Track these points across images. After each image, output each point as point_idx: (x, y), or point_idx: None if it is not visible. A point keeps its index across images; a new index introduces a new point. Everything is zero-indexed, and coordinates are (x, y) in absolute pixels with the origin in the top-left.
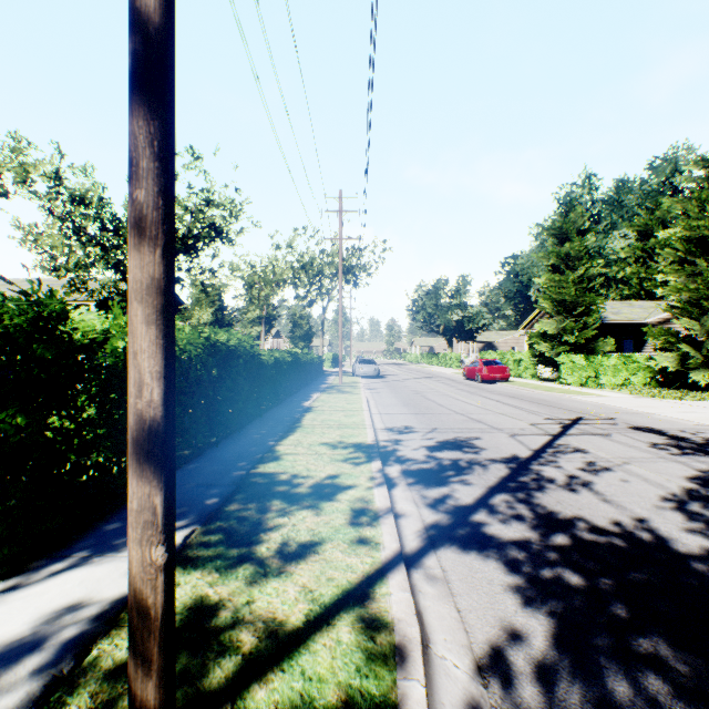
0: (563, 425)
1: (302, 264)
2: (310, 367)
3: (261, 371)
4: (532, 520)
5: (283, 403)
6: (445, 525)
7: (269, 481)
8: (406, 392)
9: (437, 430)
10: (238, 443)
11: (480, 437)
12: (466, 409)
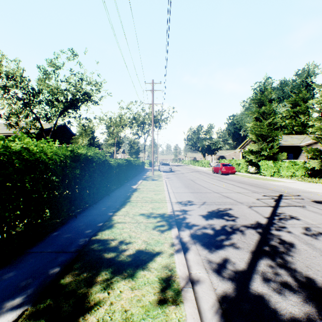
0: (275, 200)
1: (134, 117)
2: (138, 167)
3: (109, 170)
4: (298, 289)
5: (122, 186)
6: (234, 296)
7: (102, 248)
8: (185, 180)
9: (206, 203)
10: (91, 214)
11: (232, 208)
12: (219, 189)
